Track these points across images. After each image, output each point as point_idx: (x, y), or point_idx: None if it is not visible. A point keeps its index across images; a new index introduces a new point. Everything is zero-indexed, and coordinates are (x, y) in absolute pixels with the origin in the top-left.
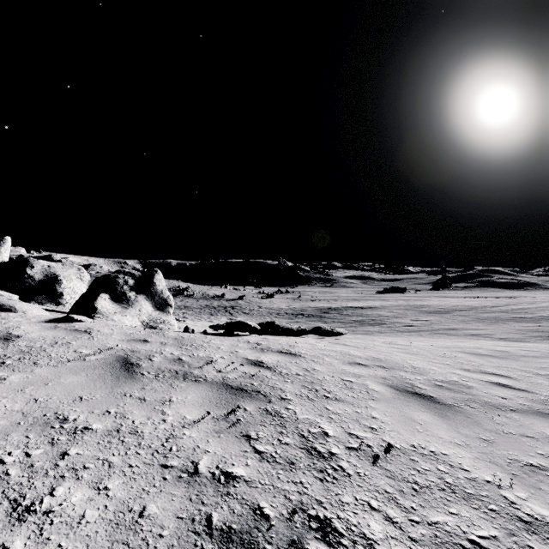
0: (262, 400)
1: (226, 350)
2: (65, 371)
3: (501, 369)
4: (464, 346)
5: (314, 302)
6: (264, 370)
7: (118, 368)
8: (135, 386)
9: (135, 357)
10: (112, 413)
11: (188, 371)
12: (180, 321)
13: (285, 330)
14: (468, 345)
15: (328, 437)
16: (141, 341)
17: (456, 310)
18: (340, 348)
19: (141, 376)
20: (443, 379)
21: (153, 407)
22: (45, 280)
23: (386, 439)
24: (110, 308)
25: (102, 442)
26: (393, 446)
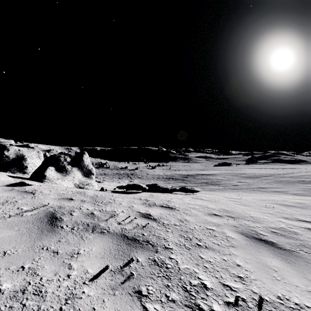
0: (151, 250)
1: (125, 205)
2: (3, 225)
3: (307, 216)
4: (275, 199)
5: (178, 171)
6: (151, 221)
7: (45, 222)
8: (53, 239)
9: (60, 212)
10: (25, 269)
11: (96, 223)
12: (101, 182)
13: (163, 189)
14: (277, 198)
15: (207, 289)
16: (67, 199)
17: (263, 176)
18: (200, 202)
19: (60, 229)
20: (275, 226)
21: (62, 261)
22: (16, 158)
23: (255, 290)
24: (54, 176)
25: (3, 307)
26: (264, 300)
